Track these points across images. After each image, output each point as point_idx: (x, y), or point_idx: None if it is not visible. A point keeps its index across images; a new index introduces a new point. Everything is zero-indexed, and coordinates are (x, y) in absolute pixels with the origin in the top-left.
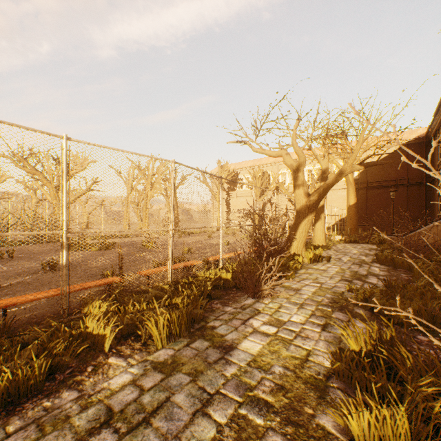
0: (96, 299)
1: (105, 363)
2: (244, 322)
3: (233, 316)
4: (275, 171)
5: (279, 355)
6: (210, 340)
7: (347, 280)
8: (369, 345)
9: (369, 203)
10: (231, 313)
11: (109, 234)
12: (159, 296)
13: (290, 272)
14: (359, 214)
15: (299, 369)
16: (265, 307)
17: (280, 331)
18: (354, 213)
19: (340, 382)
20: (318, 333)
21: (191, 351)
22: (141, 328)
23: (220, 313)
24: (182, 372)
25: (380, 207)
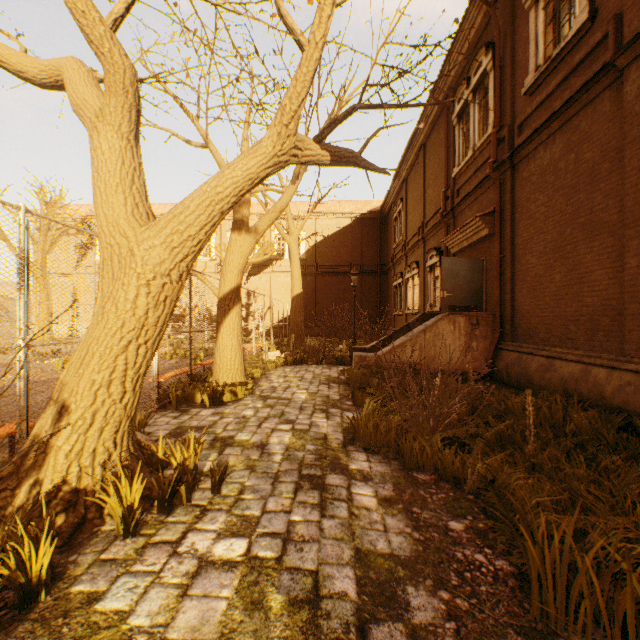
0: None
1: None
2: None
3: None
4: None
5: None
6: None
7: None
8: None
9: (319, 296)
10: None
11: None
12: None
13: None
14: (307, 312)
15: None
16: None
17: None
18: (301, 309)
19: None
20: None
21: None
22: None
23: None
24: None
25: (332, 302)
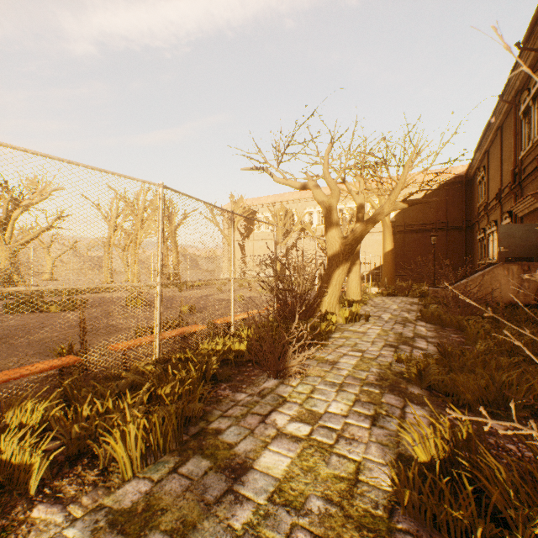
0: (29, 397)
1: (23, 521)
2: (263, 420)
3: (247, 410)
4: (300, 209)
5: (316, 475)
6: (212, 457)
7: (392, 345)
8: (442, 451)
9: (407, 249)
10: (245, 405)
11: (53, 293)
12: (139, 382)
13: (323, 337)
14: (395, 262)
15: (347, 501)
16: (293, 392)
17: (316, 430)
18: (391, 260)
19: (408, 518)
20: (368, 431)
21: (179, 482)
22: (97, 448)
23: (229, 405)
24: (161, 529)
25: (418, 254)
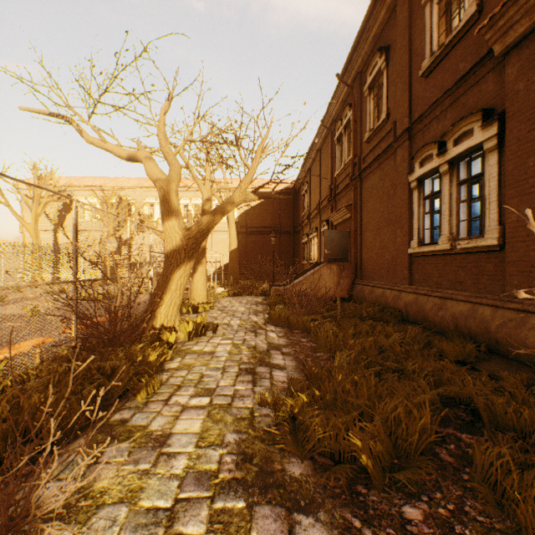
0: None
1: None
2: None
3: None
4: (139, 199)
5: None
6: None
7: (249, 369)
8: None
9: (249, 249)
10: None
11: None
12: None
13: (150, 379)
14: (239, 261)
15: None
16: None
17: None
18: (236, 259)
19: None
20: None
21: None
22: None
23: None
24: None
25: (258, 254)
